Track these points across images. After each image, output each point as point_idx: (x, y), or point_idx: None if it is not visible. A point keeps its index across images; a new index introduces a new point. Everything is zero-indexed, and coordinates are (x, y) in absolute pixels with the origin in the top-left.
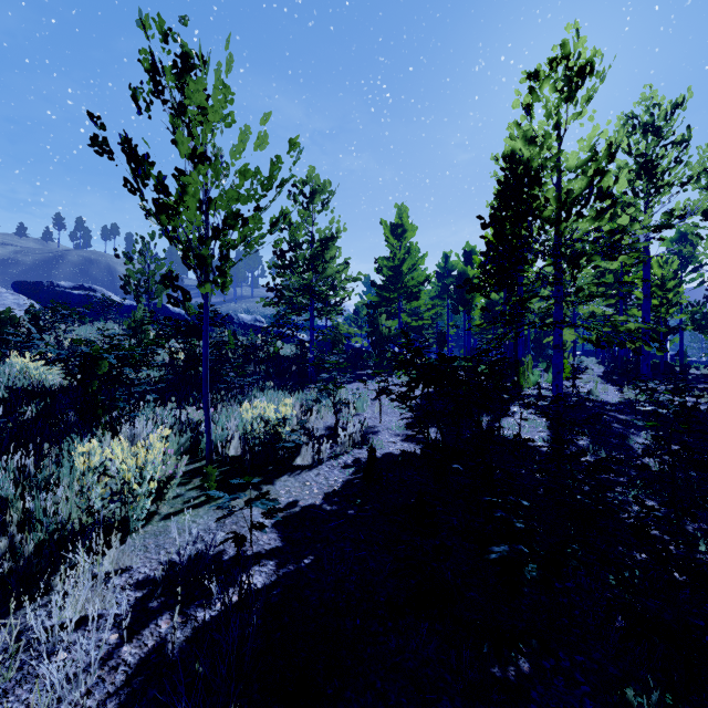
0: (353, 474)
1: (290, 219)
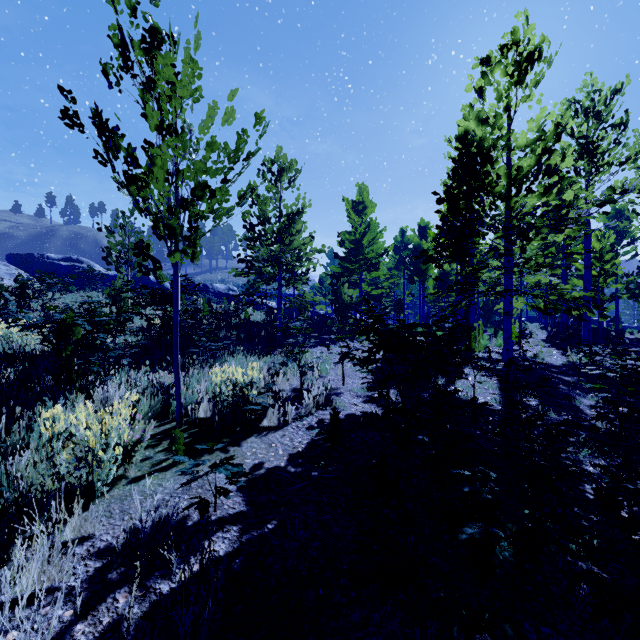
0: (317, 435)
1: (259, 195)
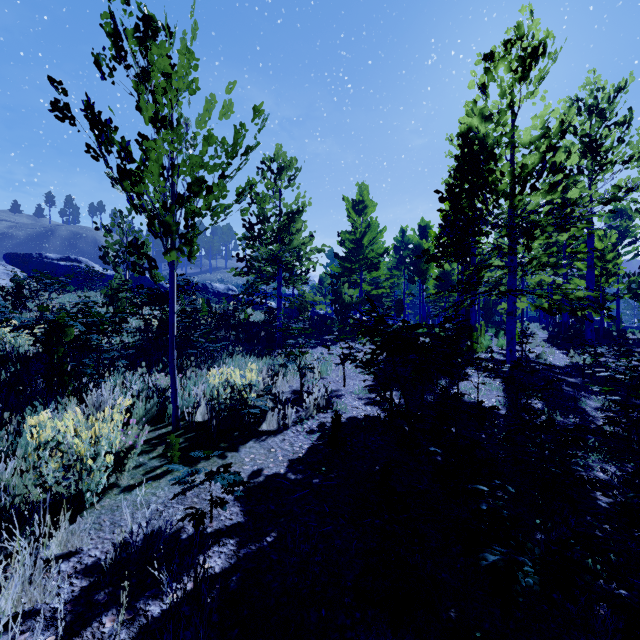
0: (318, 439)
1: (258, 194)
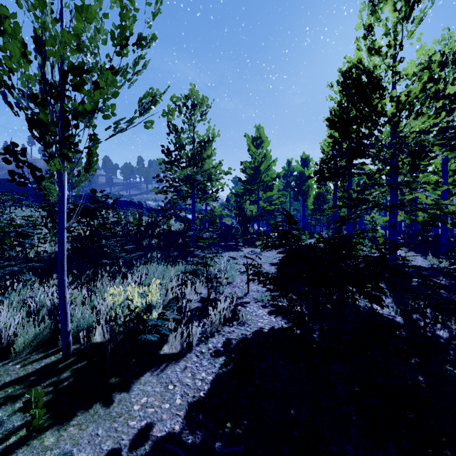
0: (223, 365)
1: (175, 125)
